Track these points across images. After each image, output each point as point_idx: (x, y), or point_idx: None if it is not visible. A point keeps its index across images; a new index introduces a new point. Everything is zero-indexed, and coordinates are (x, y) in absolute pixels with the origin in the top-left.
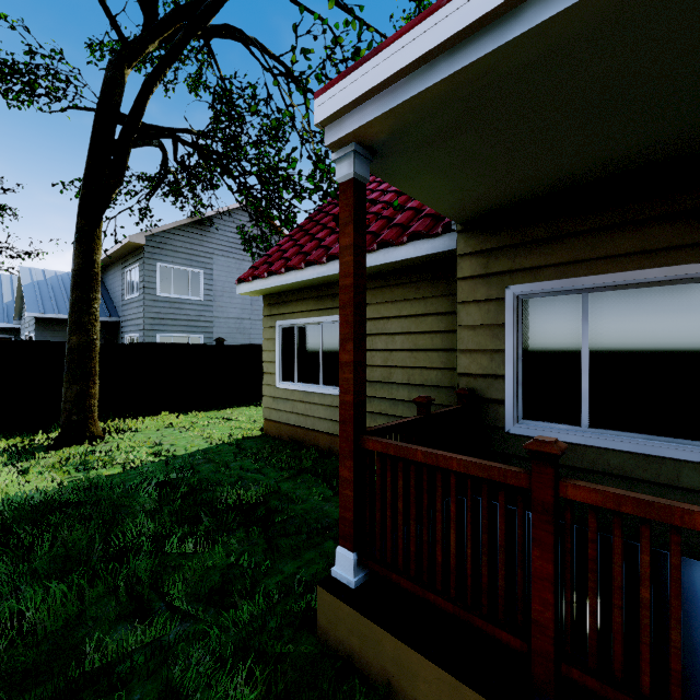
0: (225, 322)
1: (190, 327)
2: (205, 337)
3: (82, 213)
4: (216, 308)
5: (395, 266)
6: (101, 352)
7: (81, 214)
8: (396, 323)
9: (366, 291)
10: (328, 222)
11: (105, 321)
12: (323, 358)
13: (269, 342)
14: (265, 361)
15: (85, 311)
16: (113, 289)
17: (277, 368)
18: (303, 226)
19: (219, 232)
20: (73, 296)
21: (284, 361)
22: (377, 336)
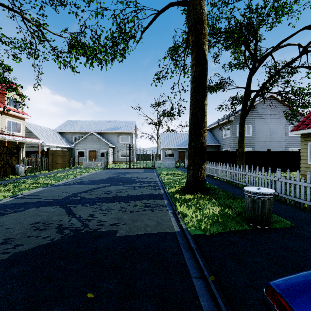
0: (259, 143)
1: (247, 145)
2: (251, 149)
3: (241, 118)
4: (255, 138)
5: None
6: (236, 153)
7: (241, 119)
8: None
9: None
10: None
11: (216, 145)
12: None
13: (304, 149)
14: (301, 155)
15: (242, 143)
16: (217, 134)
17: (308, 157)
18: None
19: (257, 110)
20: (239, 139)
21: None
22: None
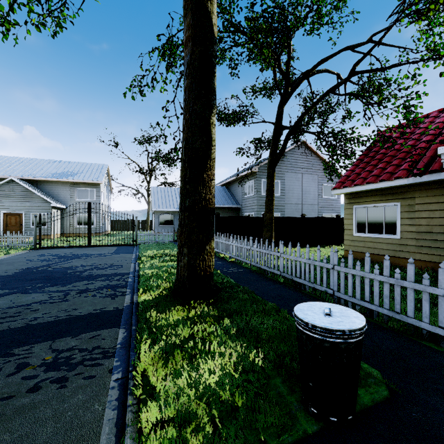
0: (290, 206)
1: (275, 209)
2: (281, 214)
3: (270, 167)
4: (285, 199)
5: (436, 180)
6: (262, 220)
7: (269, 168)
8: (435, 205)
9: (415, 191)
10: (381, 157)
11: (234, 207)
12: (384, 222)
13: (348, 215)
14: (345, 224)
15: (271, 204)
16: (235, 192)
17: (353, 227)
18: (361, 159)
19: (287, 160)
20: (267, 199)
21: (358, 224)
22: (422, 211)
